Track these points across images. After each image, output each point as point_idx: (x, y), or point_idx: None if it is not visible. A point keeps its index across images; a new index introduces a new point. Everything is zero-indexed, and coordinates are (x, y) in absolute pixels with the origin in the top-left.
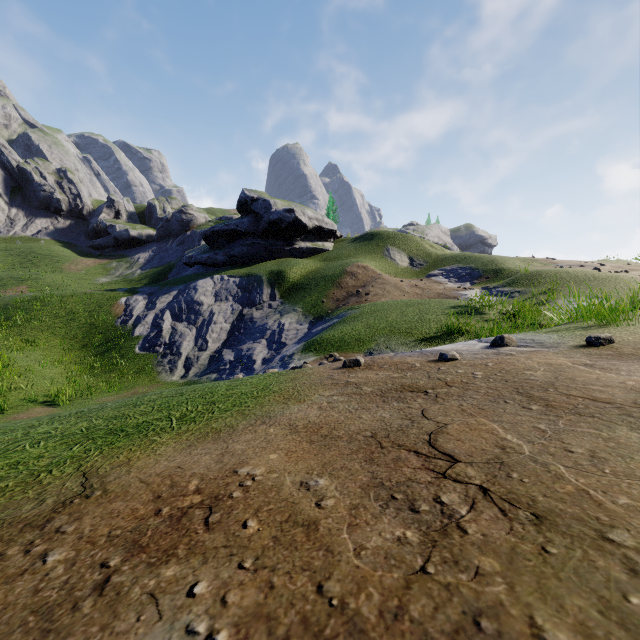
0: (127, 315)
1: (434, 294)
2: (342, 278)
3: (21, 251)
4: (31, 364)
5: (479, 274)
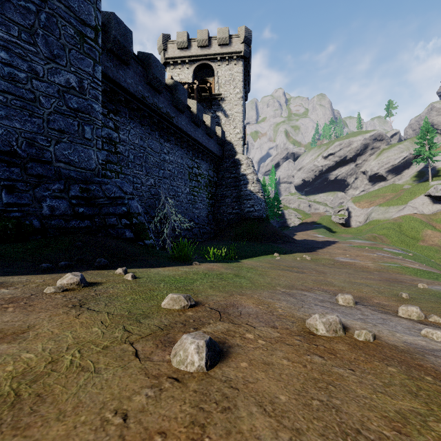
0: None
1: None
2: None
3: None
4: None
5: None
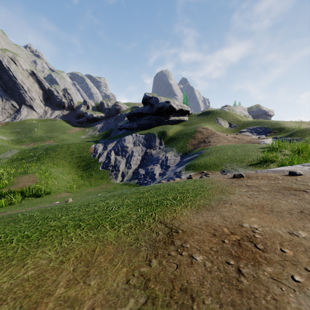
0: (95, 152)
1: (245, 141)
2: (195, 134)
3: (50, 125)
4: (58, 174)
5: (270, 130)
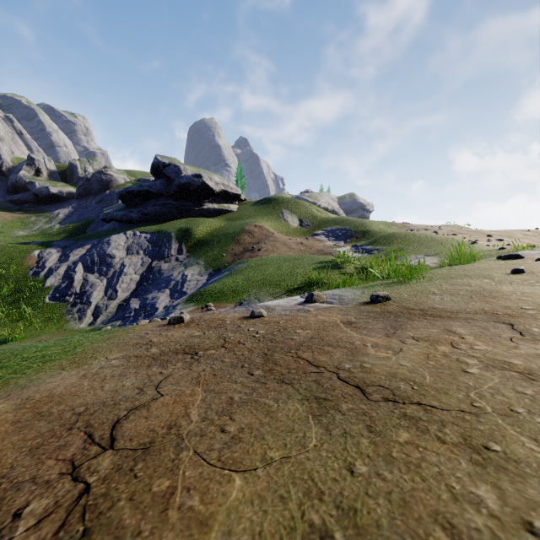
0: (39, 267)
1: (315, 250)
2: (241, 236)
3: None
4: None
5: (351, 234)
